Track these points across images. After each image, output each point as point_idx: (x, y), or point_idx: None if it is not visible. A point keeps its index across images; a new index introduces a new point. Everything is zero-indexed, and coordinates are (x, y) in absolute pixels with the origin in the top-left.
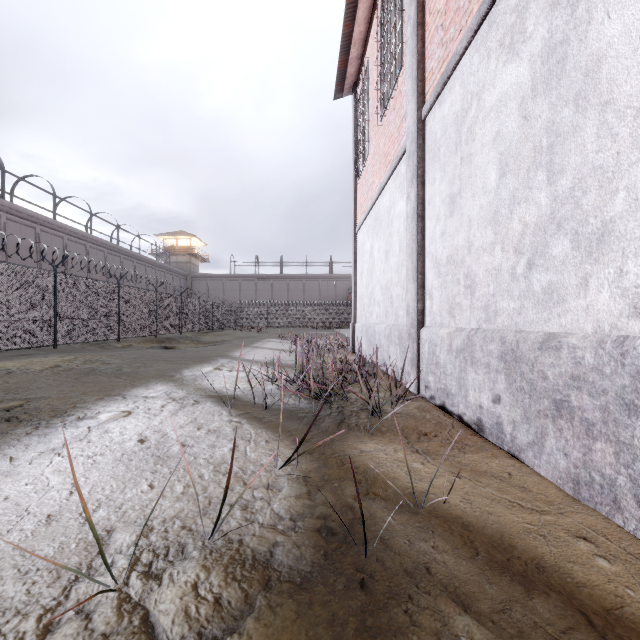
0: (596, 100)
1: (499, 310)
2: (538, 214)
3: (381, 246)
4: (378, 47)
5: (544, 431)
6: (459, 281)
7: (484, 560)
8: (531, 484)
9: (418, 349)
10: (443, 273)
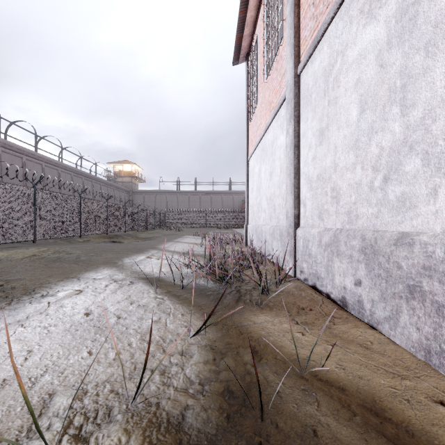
0: (444, 45)
1: (359, 214)
2: (393, 140)
3: (266, 169)
4: (264, 26)
5: (399, 309)
6: (327, 193)
7: (361, 423)
8: (390, 351)
9: (295, 243)
10: (314, 187)
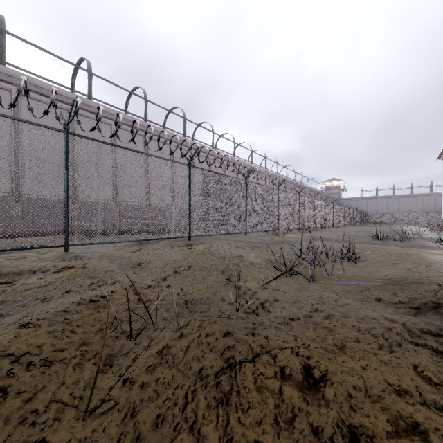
0: None
1: None
2: None
3: None
4: None
5: None
6: None
7: None
8: None
9: None
10: None
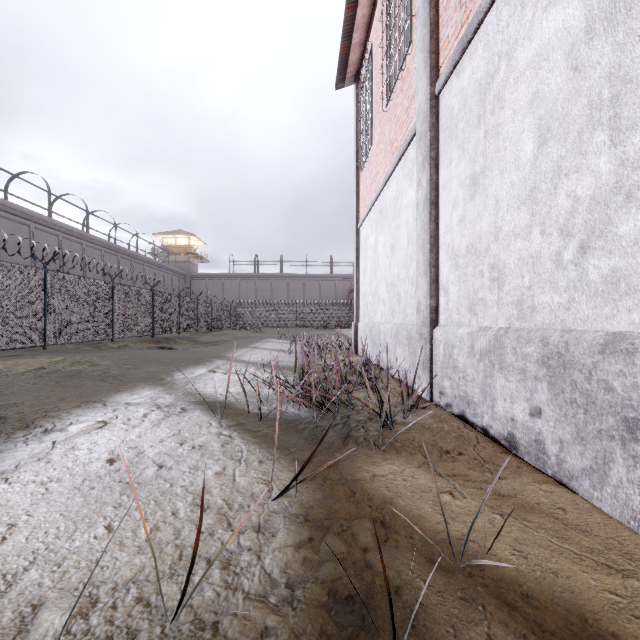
0: None
1: (538, 305)
2: (596, 185)
3: (386, 240)
4: (383, 28)
5: (608, 456)
6: (482, 273)
7: None
8: (595, 526)
9: (431, 351)
10: (462, 265)
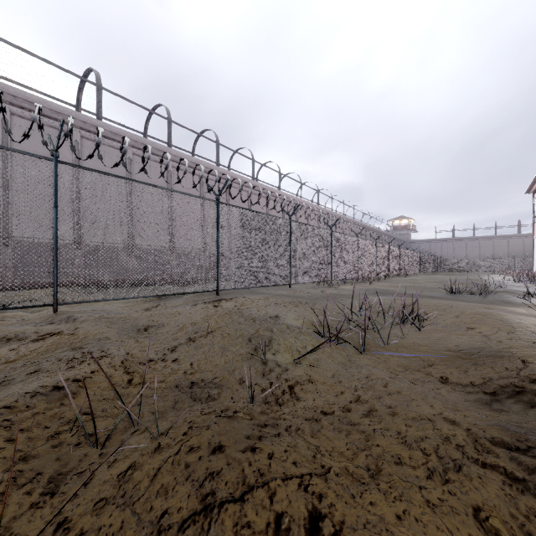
0: None
1: None
2: None
3: None
4: None
5: None
6: None
7: None
8: None
9: None
10: None
